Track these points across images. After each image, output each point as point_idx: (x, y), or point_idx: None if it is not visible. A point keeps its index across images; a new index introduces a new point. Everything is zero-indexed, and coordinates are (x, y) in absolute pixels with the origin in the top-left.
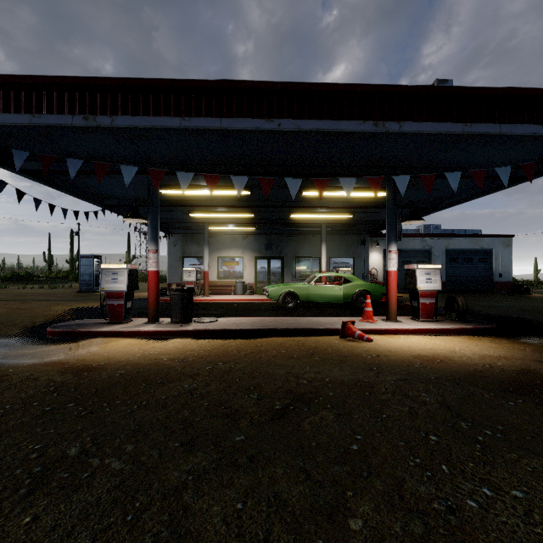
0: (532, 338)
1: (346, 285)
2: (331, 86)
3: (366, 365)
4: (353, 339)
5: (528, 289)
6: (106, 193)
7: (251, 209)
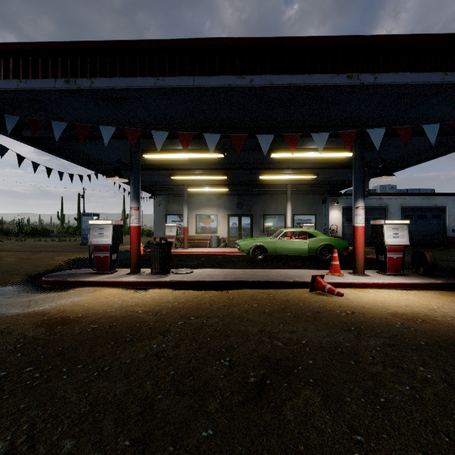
0: None
1: (311, 239)
2: (303, 39)
3: (342, 323)
4: (323, 293)
5: None
6: (98, 159)
7: (224, 172)
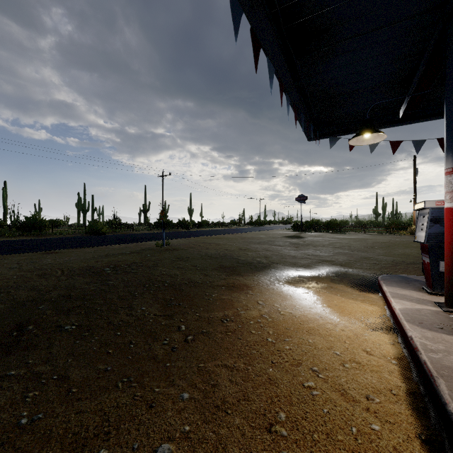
0: None
1: None
2: None
3: None
4: None
5: None
6: None
7: None
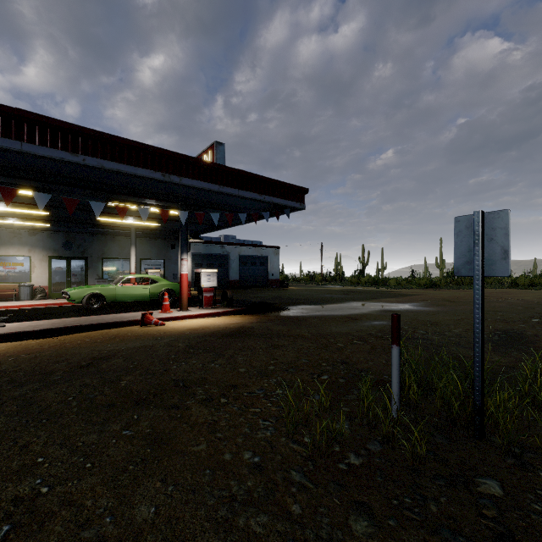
0: (263, 313)
1: (153, 285)
2: (129, 141)
3: (154, 338)
4: (151, 326)
5: (287, 284)
6: None
7: (46, 207)
